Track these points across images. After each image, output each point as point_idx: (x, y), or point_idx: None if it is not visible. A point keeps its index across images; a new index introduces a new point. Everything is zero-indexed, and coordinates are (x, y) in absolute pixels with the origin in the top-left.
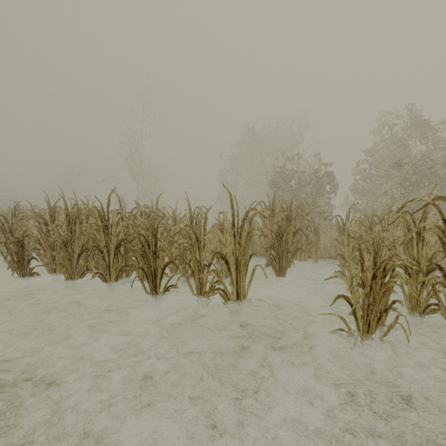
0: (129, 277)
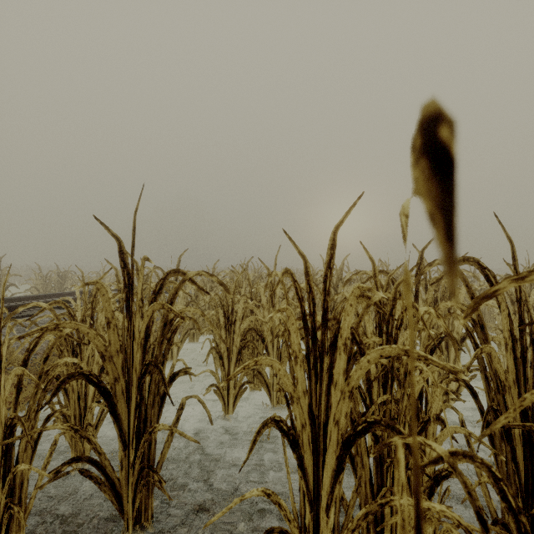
0: None
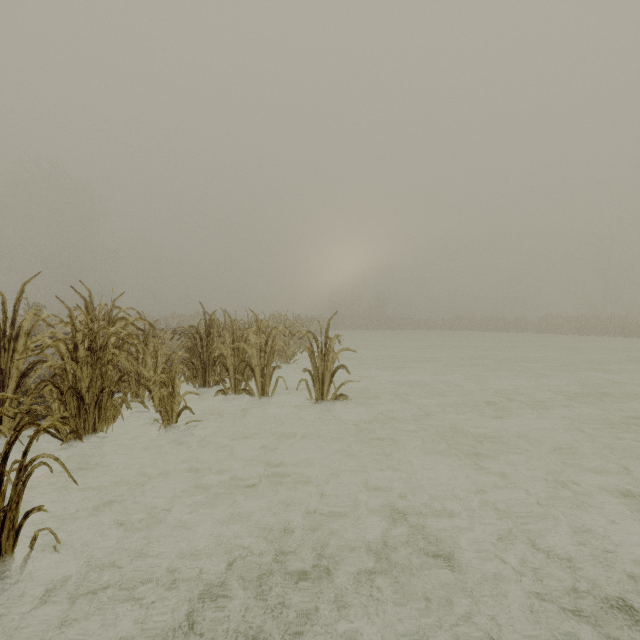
0: (616, 337)
